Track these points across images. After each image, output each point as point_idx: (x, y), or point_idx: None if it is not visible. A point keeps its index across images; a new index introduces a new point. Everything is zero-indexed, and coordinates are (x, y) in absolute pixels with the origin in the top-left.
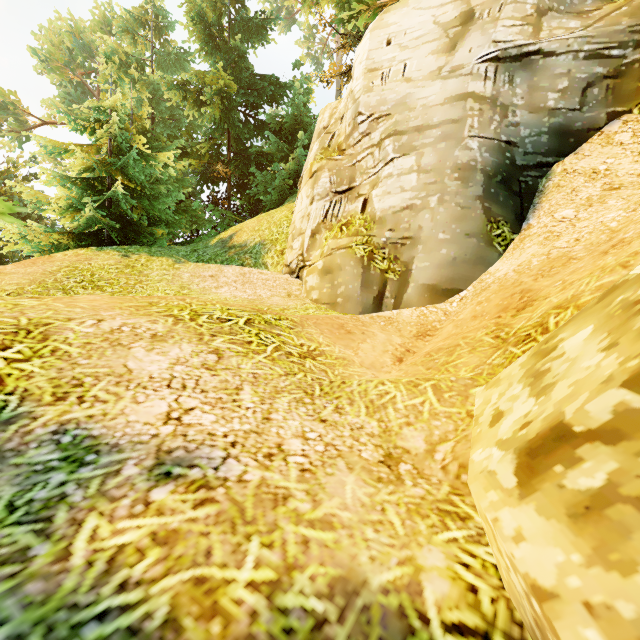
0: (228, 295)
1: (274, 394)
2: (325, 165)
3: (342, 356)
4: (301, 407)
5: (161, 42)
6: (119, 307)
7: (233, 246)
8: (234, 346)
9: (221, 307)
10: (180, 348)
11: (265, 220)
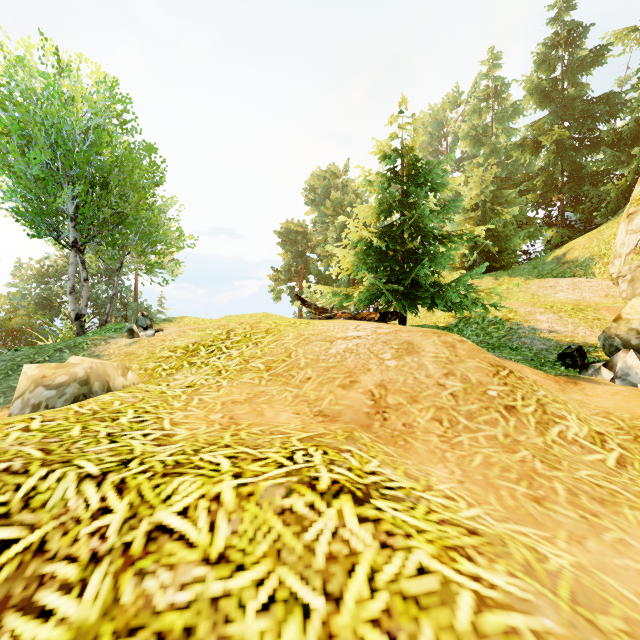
0: (562, 298)
1: (578, 326)
2: (638, 210)
3: None
4: (586, 329)
5: (498, 102)
6: (526, 305)
7: (566, 262)
8: (566, 315)
9: (560, 304)
10: (548, 315)
11: (595, 238)
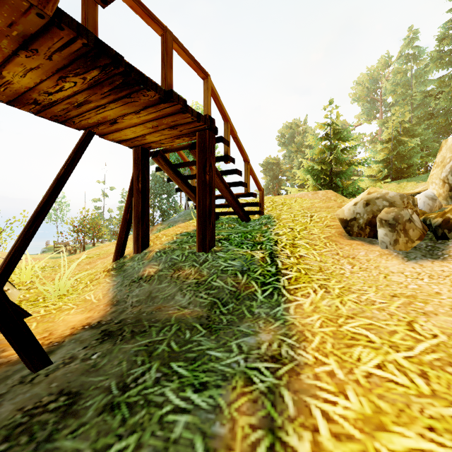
0: None
1: None
2: None
3: None
4: None
5: (417, 63)
6: None
7: None
8: None
9: None
10: None
11: None
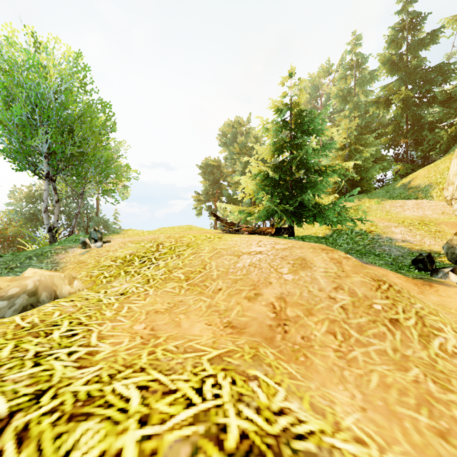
0: (409, 214)
1: (424, 237)
2: None
3: (452, 233)
4: (431, 239)
5: (359, 71)
6: (383, 221)
7: (410, 187)
8: (414, 228)
9: (409, 220)
10: (401, 228)
11: (432, 170)
